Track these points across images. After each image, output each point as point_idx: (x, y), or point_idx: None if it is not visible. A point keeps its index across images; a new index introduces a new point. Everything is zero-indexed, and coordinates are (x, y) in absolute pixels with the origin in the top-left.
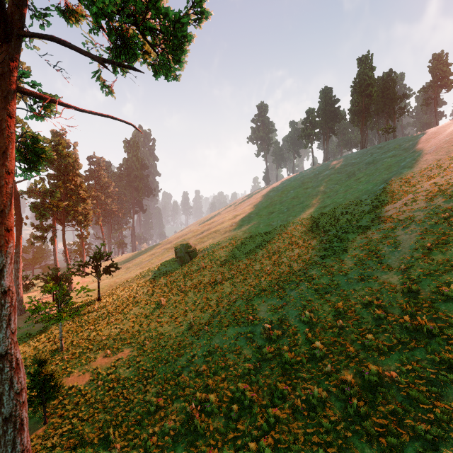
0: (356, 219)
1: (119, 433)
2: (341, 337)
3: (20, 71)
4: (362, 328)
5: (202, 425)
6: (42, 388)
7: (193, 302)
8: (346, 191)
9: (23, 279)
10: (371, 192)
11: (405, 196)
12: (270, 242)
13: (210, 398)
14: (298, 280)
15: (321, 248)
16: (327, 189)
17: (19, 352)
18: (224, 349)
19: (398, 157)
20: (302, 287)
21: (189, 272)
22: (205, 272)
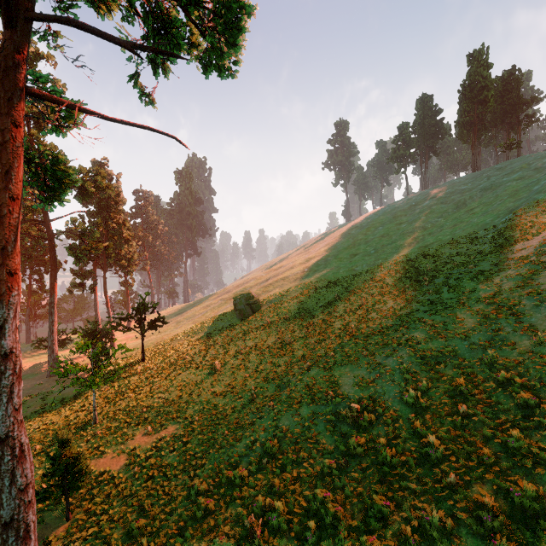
0: (473, 262)
1: (155, 545)
2: (467, 431)
3: (38, 73)
4: (500, 418)
5: None
6: (64, 474)
7: (255, 368)
8: (455, 226)
9: (59, 333)
10: (492, 226)
11: (545, 229)
12: (353, 292)
13: (276, 508)
14: (395, 344)
15: (426, 301)
16: (428, 224)
17: (25, 435)
18: (294, 434)
19: (528, 179)
20: (402, 353)
21: (250, 328)
22: (270, 330)
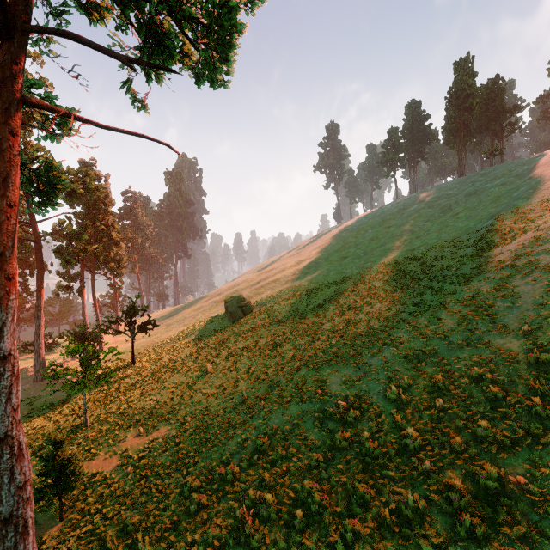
0: (456, 265)
1: (150, 539)
2: (442, 423)
3: (31, 80)
4: (472, 411)
5: (255, 536)
6: (57, 475)
7: (246, 369)
8: (440, 230)
9: (45, 337)
10: (474, 230)
11: (522, 235)
12: (342, 294)
13: (266, 499)
14: (381, 344)
15: (410, 303)
16: (415, 227)
17: (23, 434)
18: (284, 432)
19: (509, 186)
20: (386, 352)
21: (242, 331)
22: (262, 332)
